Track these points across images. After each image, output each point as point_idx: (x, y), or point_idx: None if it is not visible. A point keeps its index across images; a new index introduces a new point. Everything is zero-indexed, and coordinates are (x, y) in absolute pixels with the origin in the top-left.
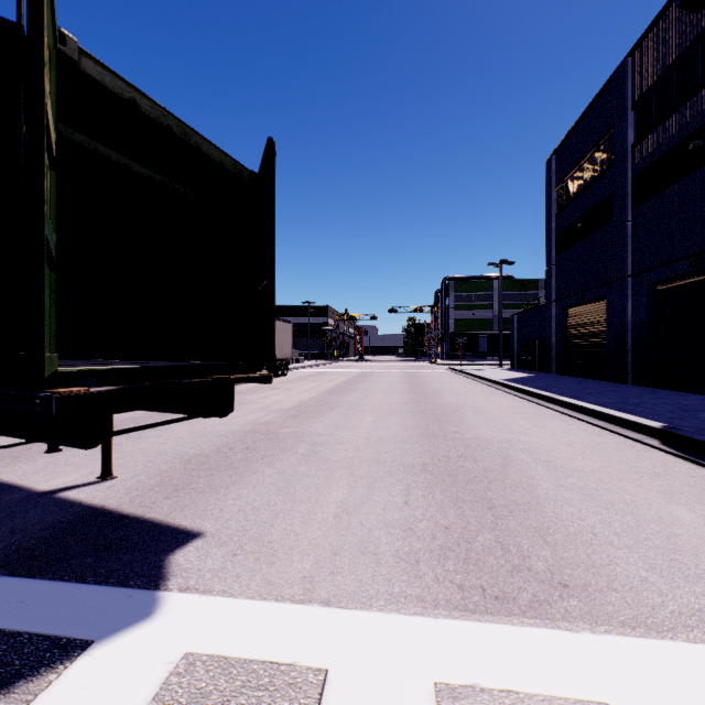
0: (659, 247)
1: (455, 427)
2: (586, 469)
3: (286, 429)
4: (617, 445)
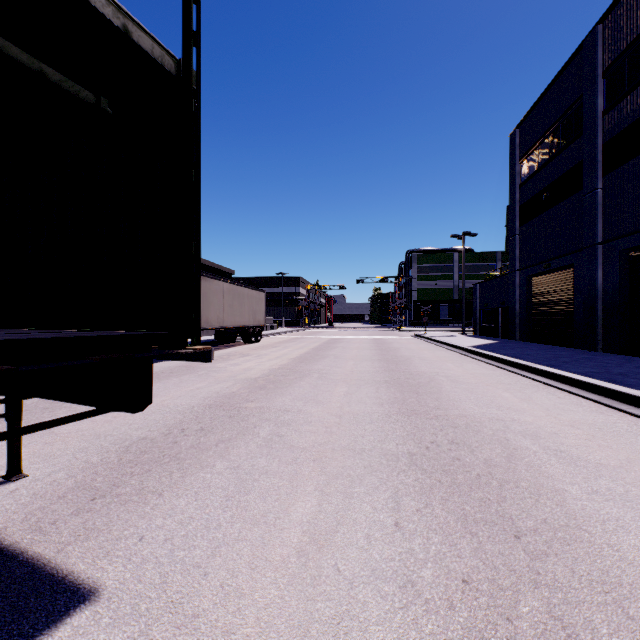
0: (633, 213)
1: (435, 402)
2: (613, 464)
3: (251, 403)
4: (629, 426)
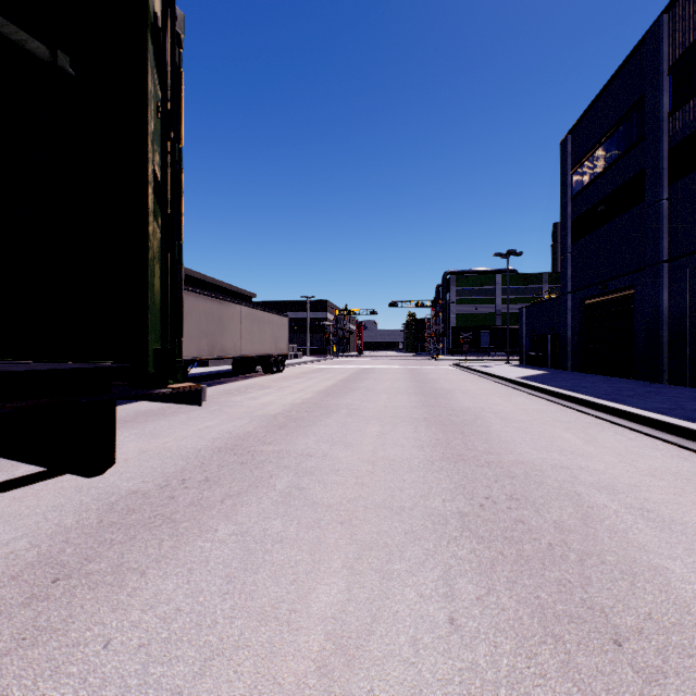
0: None
1: (485, 444)
2: None
3: (268, 445)
4: None
